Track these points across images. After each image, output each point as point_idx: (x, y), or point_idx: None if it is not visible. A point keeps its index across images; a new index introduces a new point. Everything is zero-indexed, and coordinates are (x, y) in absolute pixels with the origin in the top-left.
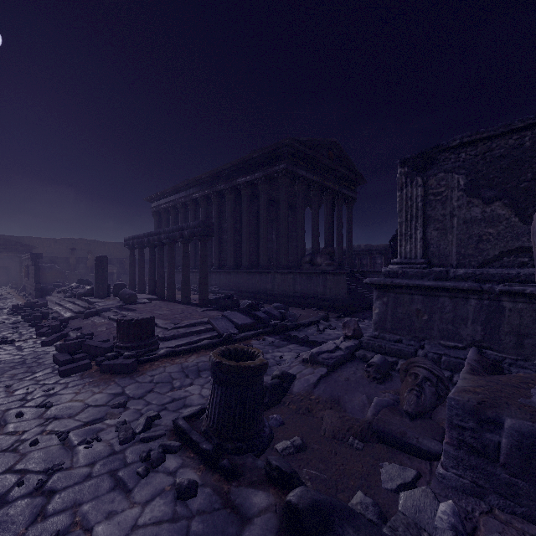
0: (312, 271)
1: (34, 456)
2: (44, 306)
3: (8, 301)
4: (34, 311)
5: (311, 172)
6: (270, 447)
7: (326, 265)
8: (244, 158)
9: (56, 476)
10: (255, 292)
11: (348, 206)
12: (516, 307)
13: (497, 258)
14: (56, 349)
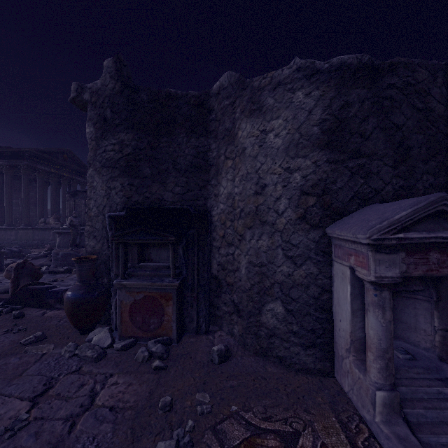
0: (46, 228)
1: None
2: None
3: None
4: None
5: (49, 167)
6: None
7: (55, 225)
8: None
9: None
10: (0, 242)
11: (82, 187)
12: None
13: None
14: None
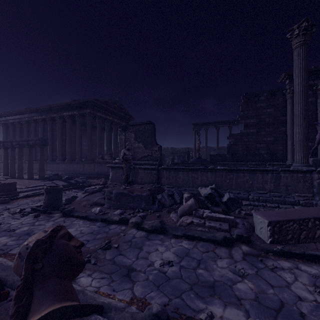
0: (102, 162)
1: None
2: None
3: None
4: None
5: (104, 114)
6: None
7: (108, 159)
8: (68, 103)
9: None
10: (73, 173)
11: None
12: (141, 171)
13: (141, 158)
14: None
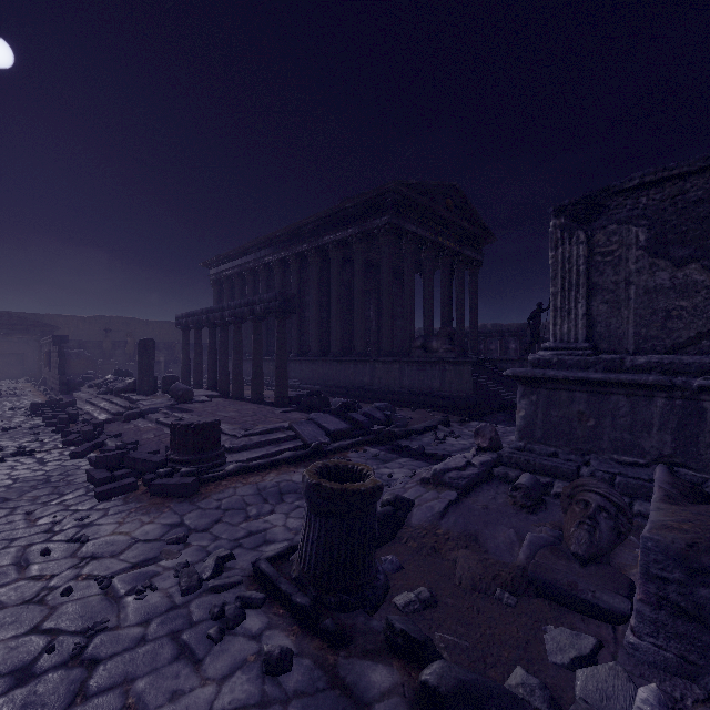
0: (426, 360)
1: (68, 610)
2: (72, 405)
3: (25, 399)
4: (59, 412)
5: (423, 227)
6: (387, 601)
7: (444, 352)
8: (334, 209)
9: (98, 638)
10: (348, 387)
11: (472, 272)
12: None
13: (693, 341)
14: (90, 463)
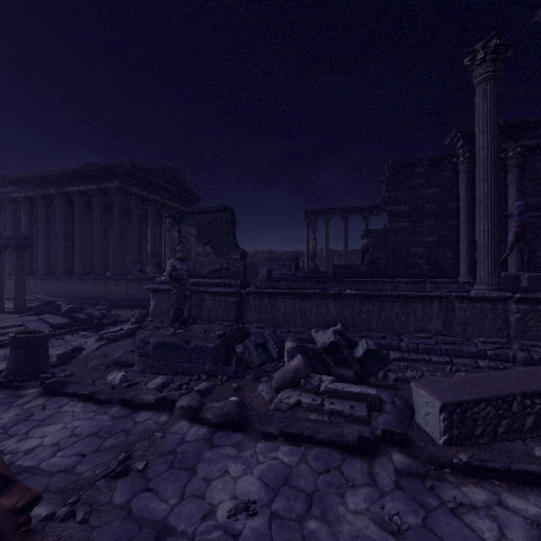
0: (142, 278)
1: None
2: None
3: None
4: None
5: (147, 191)
6: None
7: (153, 273)
8: (76, 169)
9: None
10: (88, 298)
11: None
12: (209, 298)
13: (209, 274)
14: None
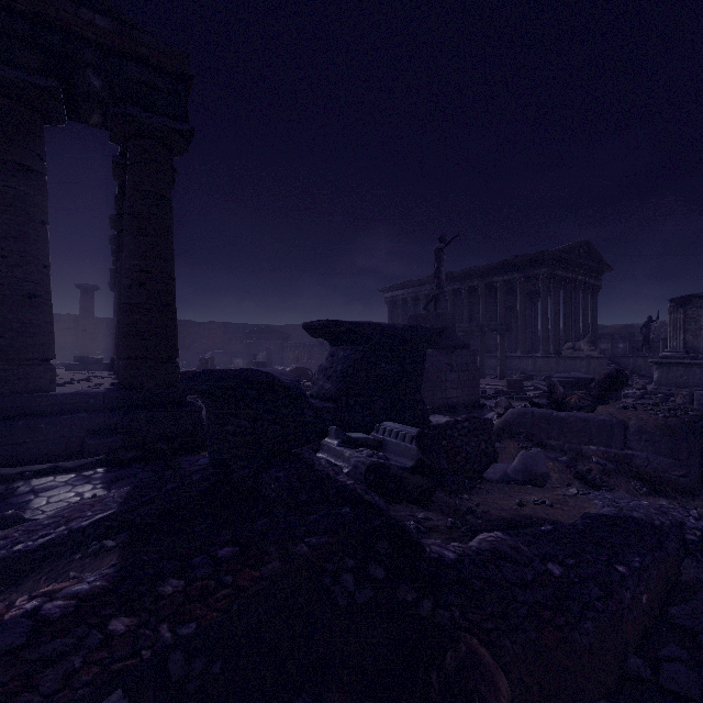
0: (577, 356)
1: None
2: None
3: None
4: None
5: (565, 271)
6: None
7: (589, 351)
8: (504, 262)
9: None
10: (514, 373)
11: (593, 294)
12: None
13: None
14: None
